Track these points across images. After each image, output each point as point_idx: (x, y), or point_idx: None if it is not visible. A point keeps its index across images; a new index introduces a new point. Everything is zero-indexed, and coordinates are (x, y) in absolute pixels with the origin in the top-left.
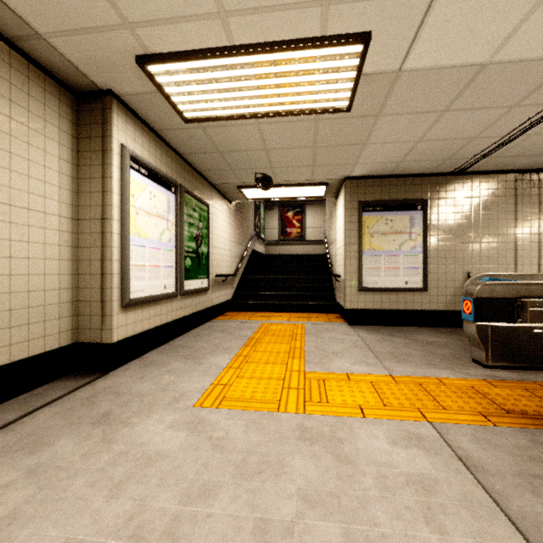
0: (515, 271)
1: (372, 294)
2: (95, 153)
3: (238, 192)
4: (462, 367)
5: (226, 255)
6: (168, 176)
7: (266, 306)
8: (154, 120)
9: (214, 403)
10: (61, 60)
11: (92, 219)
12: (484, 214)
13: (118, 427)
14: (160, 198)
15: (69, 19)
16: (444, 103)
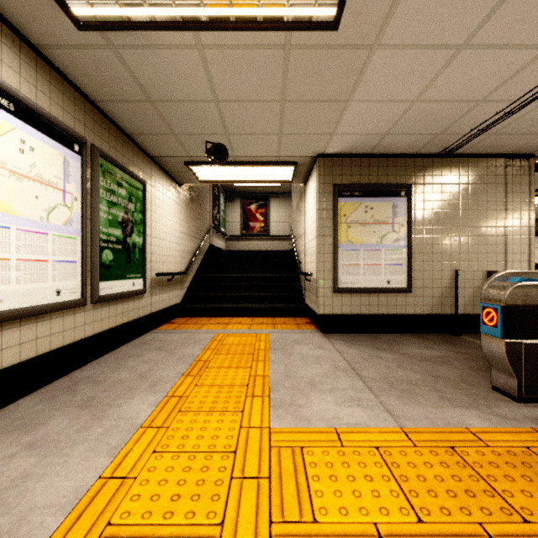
0: (505, 268)
1: (349, 296)
2: None
3: (188, 170)
4: (488, 402)
5: (173, 249)
6: (65, 124)
7: (224, 310)
8: (25, 19)
9: None
10: None
11: None
12: (473, 203)
13: None
14: (48, 156)
15: None
16: (465, 31)
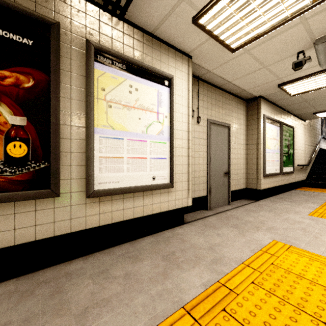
0: None
1: None
2: (254, 120)
3: (313, 115)
4: None
5: (302, 153)
6: (277, 119)
7: None
8: (274, 99)
9: (317, 216)
10: (247, 94)
11: (252, 144)
12: None
13: (278, 213)
14: (274, 131)
15: (257, 84)
16: None
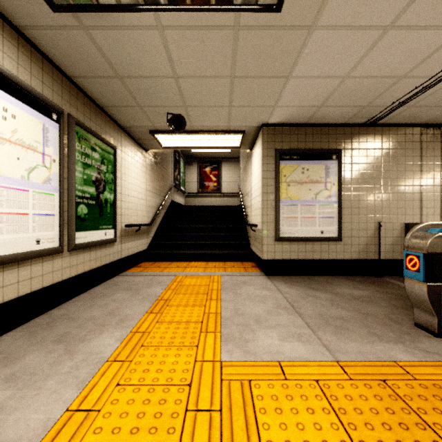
0: (420, 220)
1: (288, 244)
2: None
3: (152, 138)
4: (412, 338)
5: (140, 204)
6: (44, 96)
7: (183, 256)
8: (7, 2)
9: None
10: None
11: None
12: (394, 165)
13: None
14: (28, 123)
15: None
16: (392, 13)
